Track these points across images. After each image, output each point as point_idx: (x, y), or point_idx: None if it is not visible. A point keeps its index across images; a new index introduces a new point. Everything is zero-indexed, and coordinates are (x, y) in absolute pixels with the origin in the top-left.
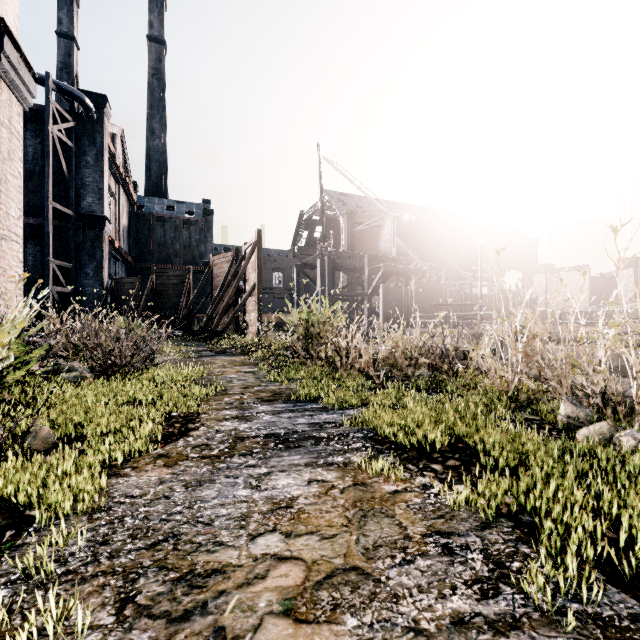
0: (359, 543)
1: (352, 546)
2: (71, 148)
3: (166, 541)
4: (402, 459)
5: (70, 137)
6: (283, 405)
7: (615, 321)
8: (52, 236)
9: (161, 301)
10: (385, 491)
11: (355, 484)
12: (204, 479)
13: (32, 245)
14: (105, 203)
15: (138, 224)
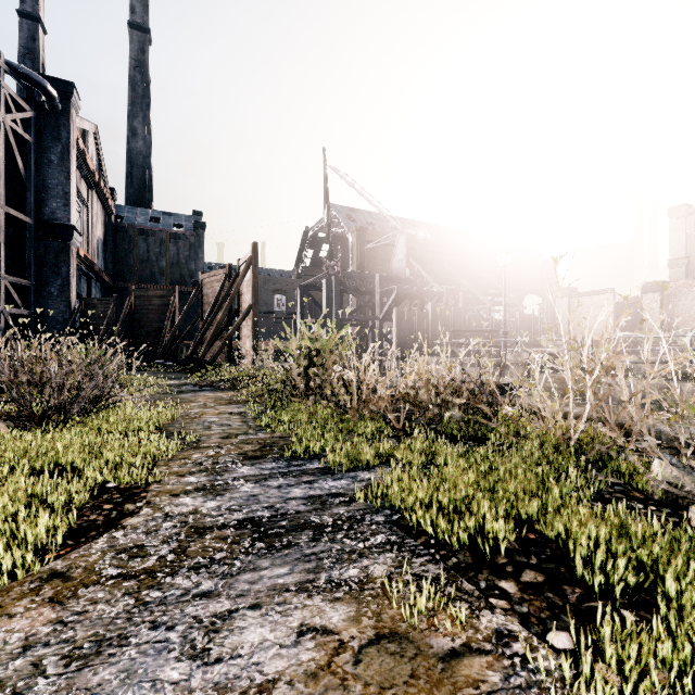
0: None
1: None
2: (29, 143)
3: None
4: (450, 568)
5: (28, 130)
6: (273, 465)
7: None
8: (6, 247)
9: (141, 326)
10: (434, 654)
11: (380, 636)
12: (110, 635)
13: None
14: (73, 210)
15: (116, 237)
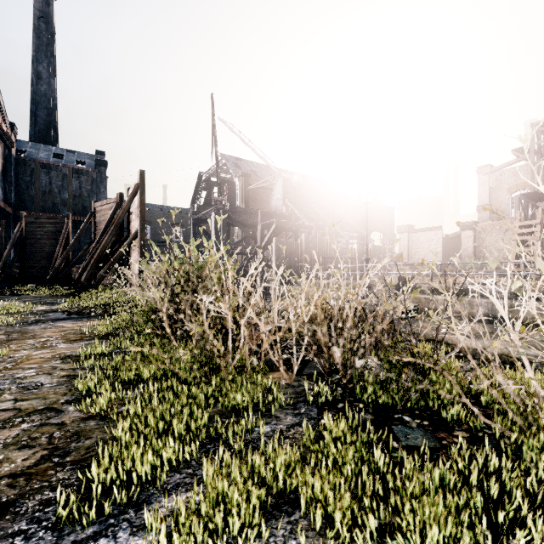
0: None
1: None
2: None
3: None
4: None
5: None
6: None
7: None
8: None
9: (33, 250)
10: None
11: None
12: None
13: None
14: None
15: (17, 169)
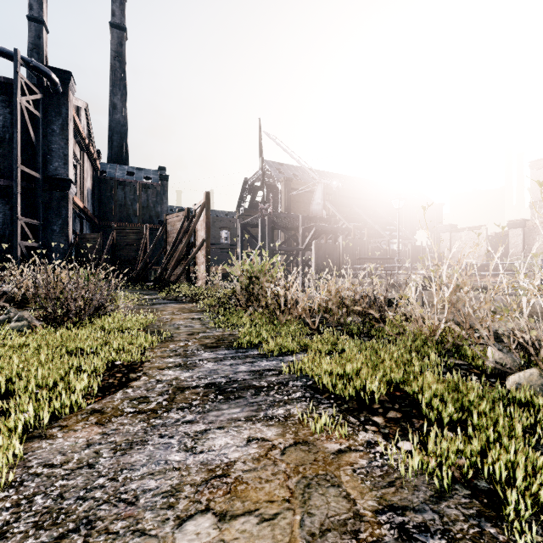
0: (304, 526)
1: (296, 531)
2: (38, 118)
3: (77, 531)
4: (342, 410)
5: (37, 108)
6: (225, 352)
7: (541, 272)
8: (21, 196)
9: (121, 255)
10: (328, 451)
11: (296, 443)
12: (136, 440)
13: (2, 204)
14: (70, 167)
15: (101, 187)
